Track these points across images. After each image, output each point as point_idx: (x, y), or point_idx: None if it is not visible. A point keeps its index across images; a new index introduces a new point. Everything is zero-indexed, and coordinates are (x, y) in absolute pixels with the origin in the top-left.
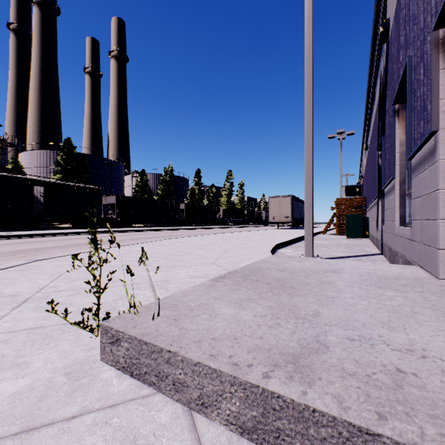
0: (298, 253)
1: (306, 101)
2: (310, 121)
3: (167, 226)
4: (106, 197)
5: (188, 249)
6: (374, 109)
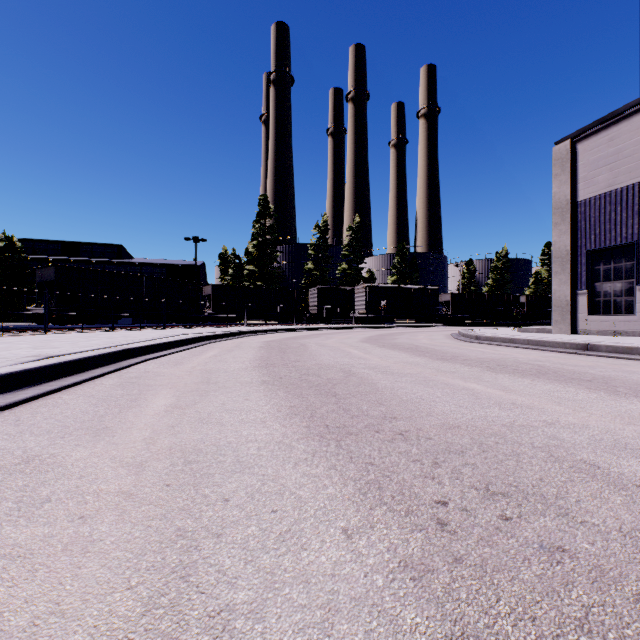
0: None
1: None
2: None
3: (502, 322)
4: (440, 295)
5: None
6: None
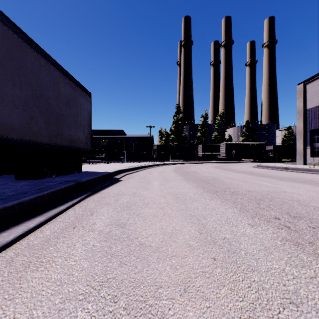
0: None
1: None
2: None
3: None
4: (267, 146)
5: None
6: None
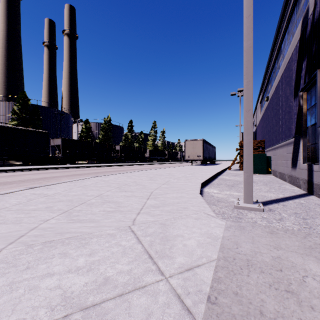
0: (227, 194)
1: (246, 18)
2: (250, 42)
3: (105, 163)
4: (53, 139)
5: (107, 192)
6: (285, 58)
